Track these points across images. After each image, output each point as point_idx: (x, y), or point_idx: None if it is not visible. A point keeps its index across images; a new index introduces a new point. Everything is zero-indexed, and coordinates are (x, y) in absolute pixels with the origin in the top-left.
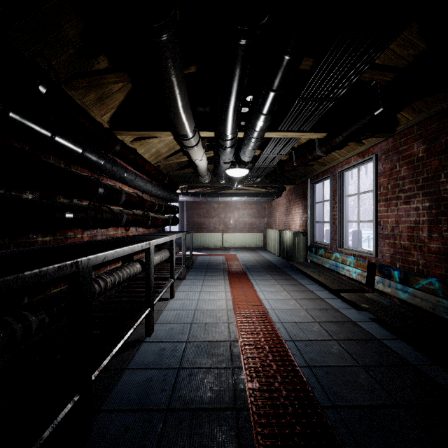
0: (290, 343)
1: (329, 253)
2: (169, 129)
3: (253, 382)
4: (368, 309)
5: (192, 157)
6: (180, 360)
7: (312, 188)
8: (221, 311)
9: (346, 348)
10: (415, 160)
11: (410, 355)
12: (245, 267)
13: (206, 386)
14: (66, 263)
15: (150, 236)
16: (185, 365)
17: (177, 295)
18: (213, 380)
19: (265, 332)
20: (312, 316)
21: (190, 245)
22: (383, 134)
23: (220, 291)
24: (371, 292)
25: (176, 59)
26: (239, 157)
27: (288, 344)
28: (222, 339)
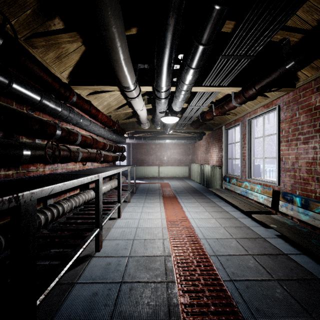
0: (213, 257)
1: (240, 182)
2: (115, 84)
3: (185, 296)
4: (277, 229)
5: (135, 108)
6: (122, 274)
7: (226, 133)
8: (157, 229)
9: (260, 262)
10: (313, 109)
11: (315, 269)
12: (175, 192)
13: (144, 301)
14: (3, 199)
15: (101, 170)
16: (127, 279)
17: (123, 215)
18: (150, 294)
19: (193, 248)
20: (230, 233)
21: (134, 176)
22: (285, 89)
23: (157, 212)
24: (274, 213)
25: (116, 9)
26: (171, 107)
27: (212, 259)
28: (158, 254)
